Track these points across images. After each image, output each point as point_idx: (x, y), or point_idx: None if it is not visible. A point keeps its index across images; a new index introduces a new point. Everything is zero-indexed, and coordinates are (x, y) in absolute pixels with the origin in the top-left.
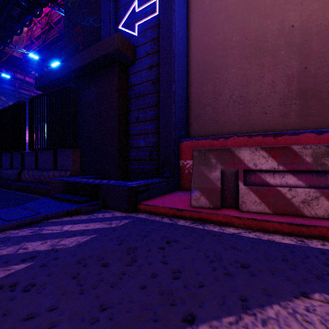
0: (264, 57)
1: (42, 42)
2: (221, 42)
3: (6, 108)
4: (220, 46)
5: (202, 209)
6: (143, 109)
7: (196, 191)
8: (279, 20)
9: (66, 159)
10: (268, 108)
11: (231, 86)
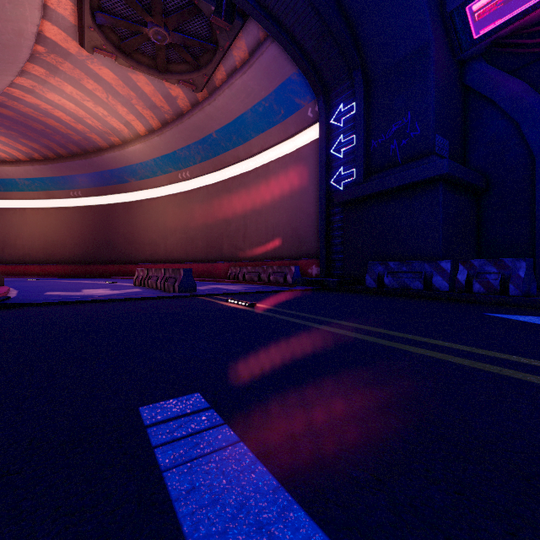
0: None
1: None
2: None
3: None
4: None
5: None
6: None
7: None
8: None
9: None
10: None
11: None
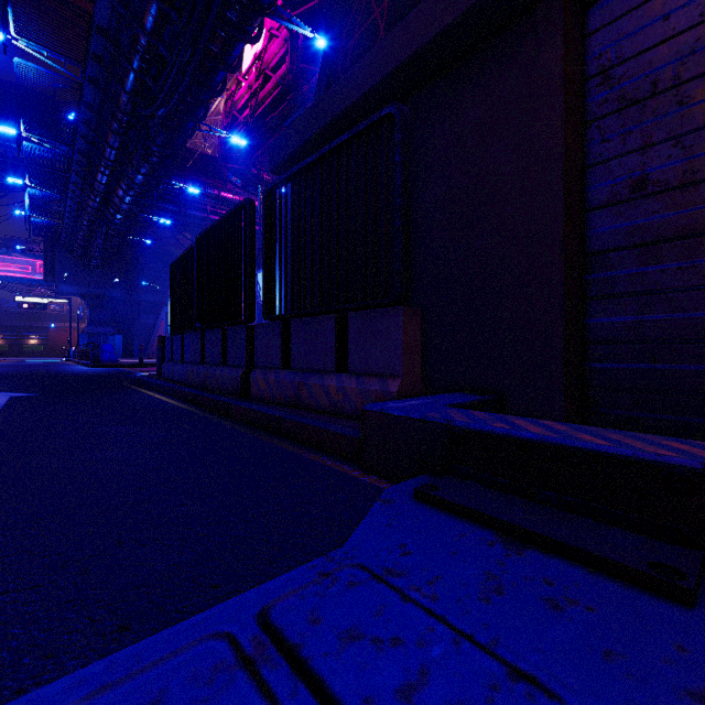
0: None
1: (252, 113)
2: None
3: (211, 228)
4: None
5: None
6: (677, 138)
7: None
8: None
9: (380, 340)
10: None
11: None
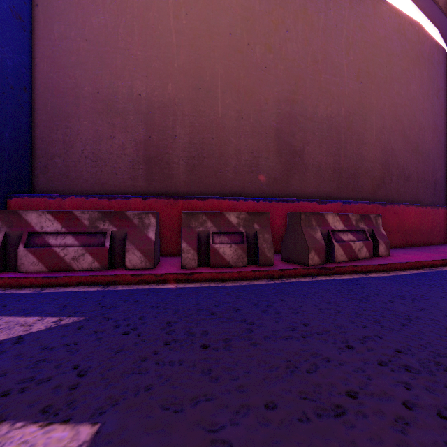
0: (116, 118)
1: None
2: (72, 88)
3: None
4: (72, 91)
5: None
6: None
7: None
8: (129, 85)
9: None
10: (119, 170)
11: (83, 140)
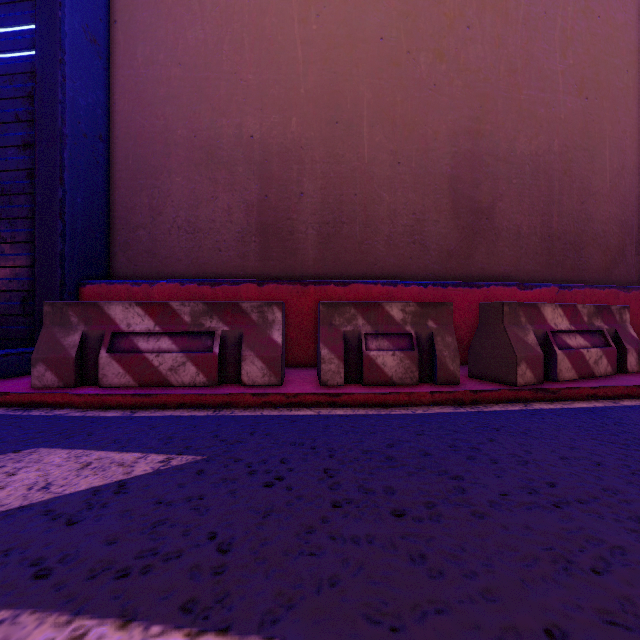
0: (219, 171)
1: None
2: (161, 132)
3: None
4: (160, 137)
5: (42, 390)
6: (10, 220)
7: (39, 364)
8: (236, 123)
9: None
10: (223, 244)
11: (175, 203)
